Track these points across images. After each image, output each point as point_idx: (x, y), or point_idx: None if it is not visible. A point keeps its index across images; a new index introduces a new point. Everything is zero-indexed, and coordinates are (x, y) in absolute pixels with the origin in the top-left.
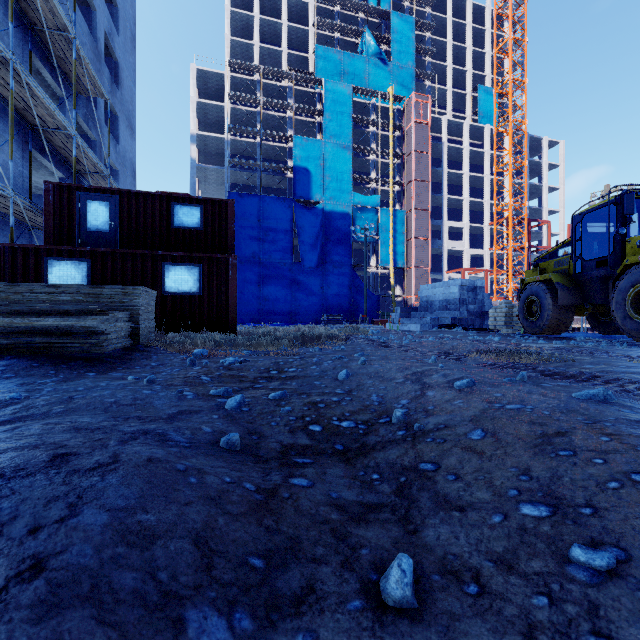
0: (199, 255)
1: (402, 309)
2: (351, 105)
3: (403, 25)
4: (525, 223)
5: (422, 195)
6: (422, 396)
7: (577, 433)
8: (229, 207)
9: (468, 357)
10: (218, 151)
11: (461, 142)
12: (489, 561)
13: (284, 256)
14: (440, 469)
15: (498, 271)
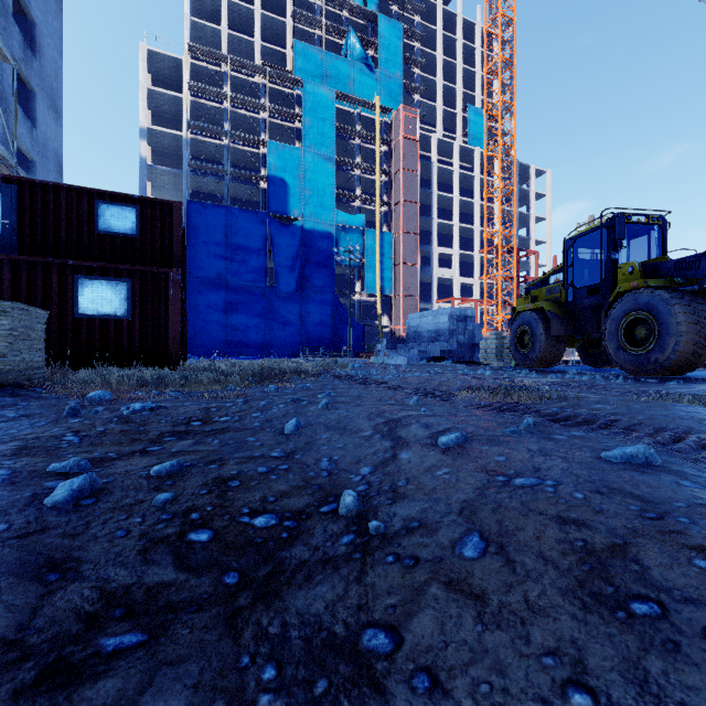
0: (127, 267)
1: (388, 340)
2: (334, 112)
3: (391, 31)
4: (514, 252)
5: (411, 217)
6: (393, 460)
7: (647, 548)
8: (175, 211)
9: (458, 396)
10: (176, 151)
11: (451, 164)
12: None
13: (256, 279)
14: (401, 651)
15: (488, 301)
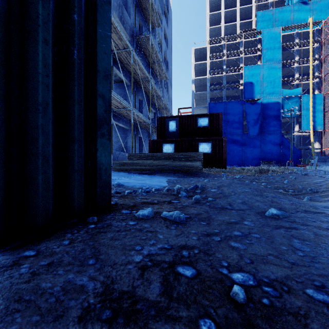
0: (211, 138)
1: (319, 157)
2: (280, 39)
3: None
4: None
5: None
6: (320, 186)
7: None
8: (220, 115)
9: None
10: (203, 84)
11: None
12: (326, 201)
13: (238, 131)
14: (320, 196)
15: None
